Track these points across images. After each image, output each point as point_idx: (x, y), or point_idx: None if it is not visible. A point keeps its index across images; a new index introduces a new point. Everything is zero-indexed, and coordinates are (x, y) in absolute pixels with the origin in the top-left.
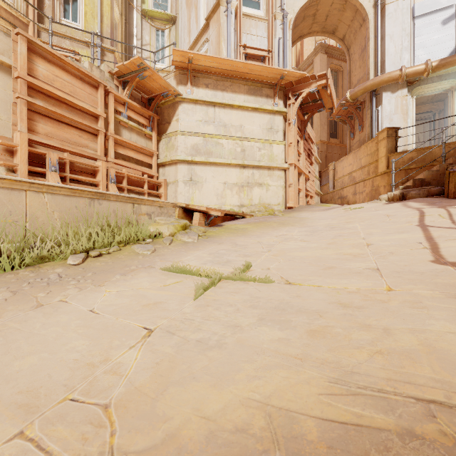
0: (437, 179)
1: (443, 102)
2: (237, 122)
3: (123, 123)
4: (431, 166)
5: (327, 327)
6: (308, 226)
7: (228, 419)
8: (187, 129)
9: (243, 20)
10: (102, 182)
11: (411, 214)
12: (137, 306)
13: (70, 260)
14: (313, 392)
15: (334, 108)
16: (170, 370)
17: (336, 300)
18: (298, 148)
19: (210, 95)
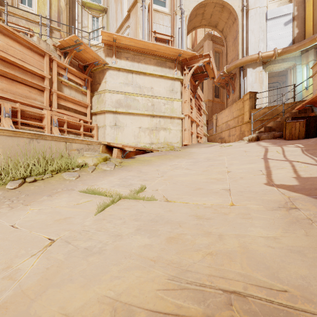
0: (279, 127)
1: (285, 76)
2: (149, 85)
3: (64, 83)
4: (277, 118)
5: (181, 234)
6: (193, 158)
7: (83, 315)
8: (112, 88)
9: (154, 14)
10: (47, 126)
11: (260, 151)
12: (50, 220)
13: (8, 185)
14: (153, 289)
15: (215, 78)
16: (55, 274)
17: (195, 213)
18: (191, 104)
19: (129, 65)
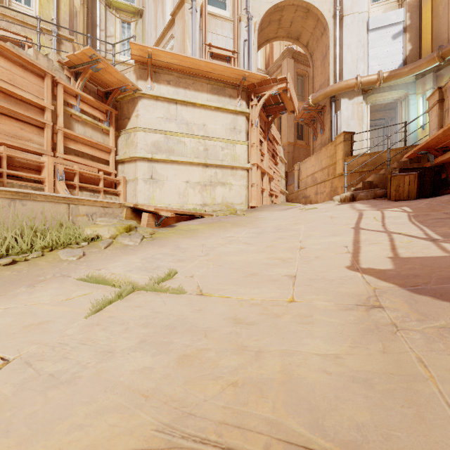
0: (383, 182)
1: (394, 111)
2: (200, 121)
3: (76, 117)
4: (381, 169)
5: (203, 350)
6: (258, 227)
7: None
8: (147, 125)
9: (208, 19)
10: (48, 179)
11: (351, 216)
12: (16, 327)
13: None
14: (127, 448)
15: (295, 111)
16: None
17: (234, 314)
18: (262, 149)
19: (172, 92)
